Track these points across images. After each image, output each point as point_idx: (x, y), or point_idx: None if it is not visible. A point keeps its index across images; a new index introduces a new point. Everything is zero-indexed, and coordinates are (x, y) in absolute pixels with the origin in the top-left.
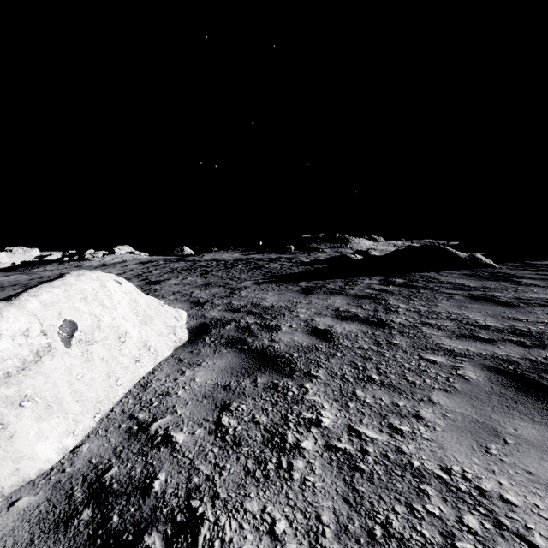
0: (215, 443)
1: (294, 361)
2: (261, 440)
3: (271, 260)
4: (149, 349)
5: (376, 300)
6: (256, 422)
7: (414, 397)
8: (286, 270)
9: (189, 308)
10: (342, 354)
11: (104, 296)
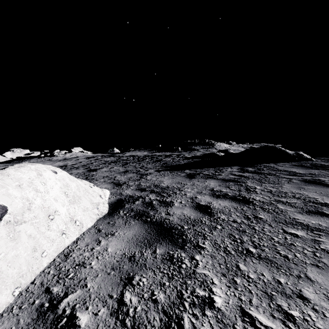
0: (115, 328)
1: (185, 233)
2: (159, 326)
3: (167, 156)
4: (75, 223)
5: (238, 182)
6: (154, 300)
7: (292, 273)
8: (176, 162)
9: (112, 188)
10: (221, 226)
11: (39, 183)
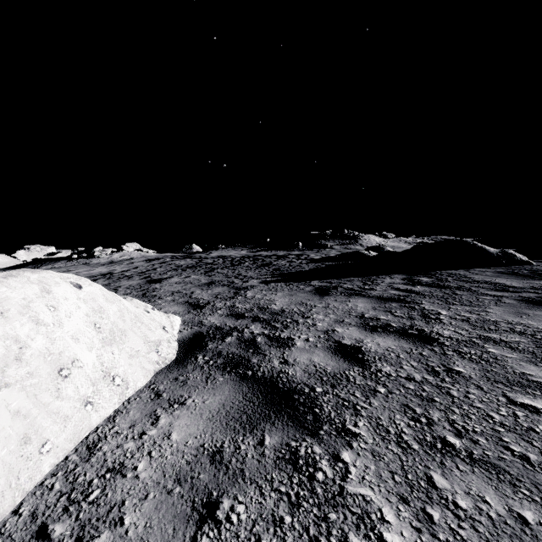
0: None
1: (318, 402)
2: None
3: (279, 257)
4: (113, 380)
5: (406, 303)
6: None
7: None
8: (295, 267)
9: (186, 312)
10: (386, 389)
11: (43, 307)
